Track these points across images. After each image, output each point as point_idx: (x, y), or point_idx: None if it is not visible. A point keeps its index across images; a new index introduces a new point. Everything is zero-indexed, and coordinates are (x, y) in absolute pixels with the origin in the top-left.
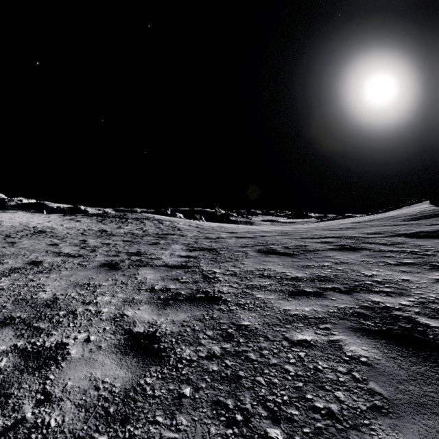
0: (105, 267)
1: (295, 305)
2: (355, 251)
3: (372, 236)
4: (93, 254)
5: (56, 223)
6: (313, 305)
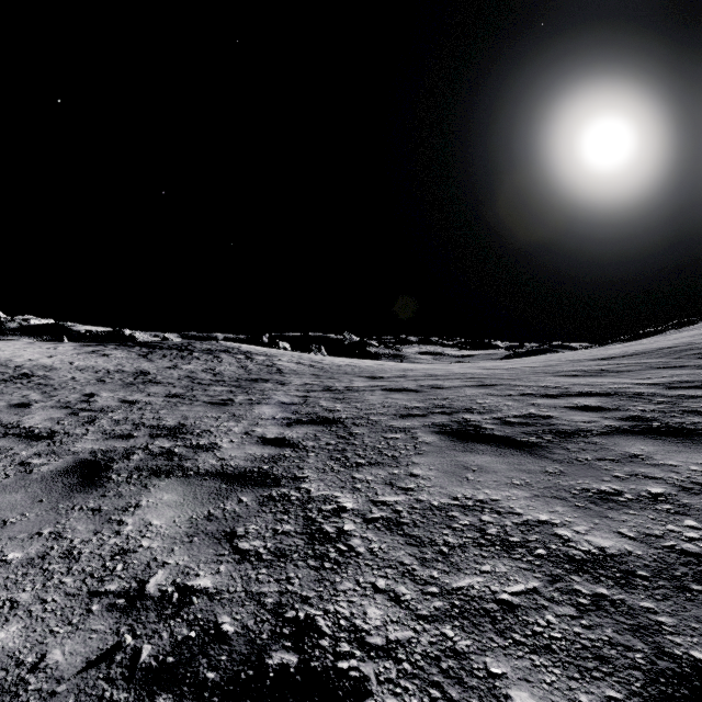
0: (74, 475)
1: None
2: (694, 440)
3: (684, 393)
4: (82, 430)
5: (62, 360)
6: None
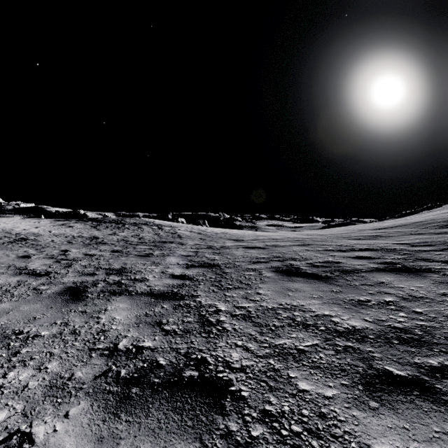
0: (67, 294)
1: (400, 435)
2: (417, 274)
3: (420, 249)
4: (65, 270)
5: (44, 229)
6: (445, 440)
